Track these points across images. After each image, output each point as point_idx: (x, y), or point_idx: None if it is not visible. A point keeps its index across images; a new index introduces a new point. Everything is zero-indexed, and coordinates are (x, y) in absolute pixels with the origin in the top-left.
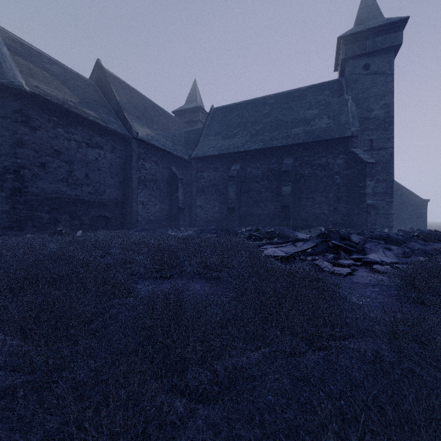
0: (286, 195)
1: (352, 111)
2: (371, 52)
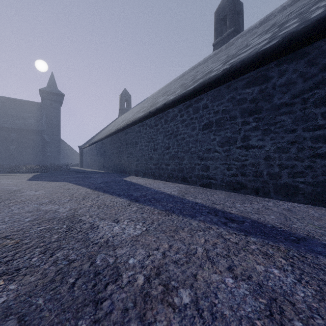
0: (13, 149)
1: (44, 120)
2: (53, 100)
